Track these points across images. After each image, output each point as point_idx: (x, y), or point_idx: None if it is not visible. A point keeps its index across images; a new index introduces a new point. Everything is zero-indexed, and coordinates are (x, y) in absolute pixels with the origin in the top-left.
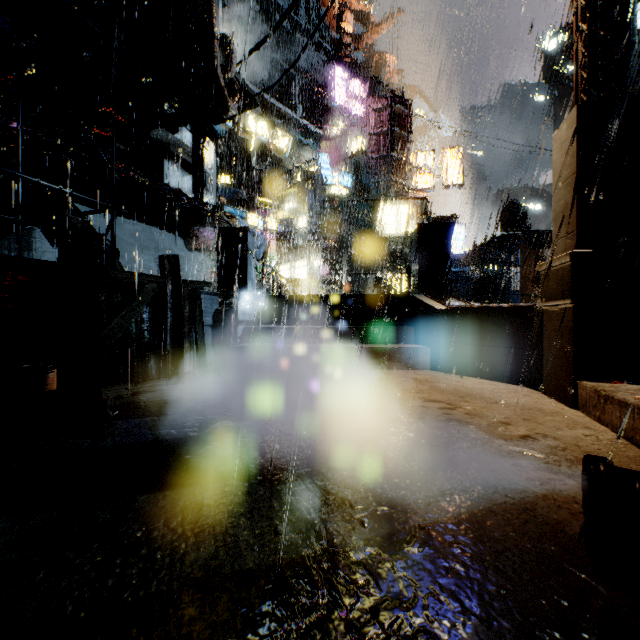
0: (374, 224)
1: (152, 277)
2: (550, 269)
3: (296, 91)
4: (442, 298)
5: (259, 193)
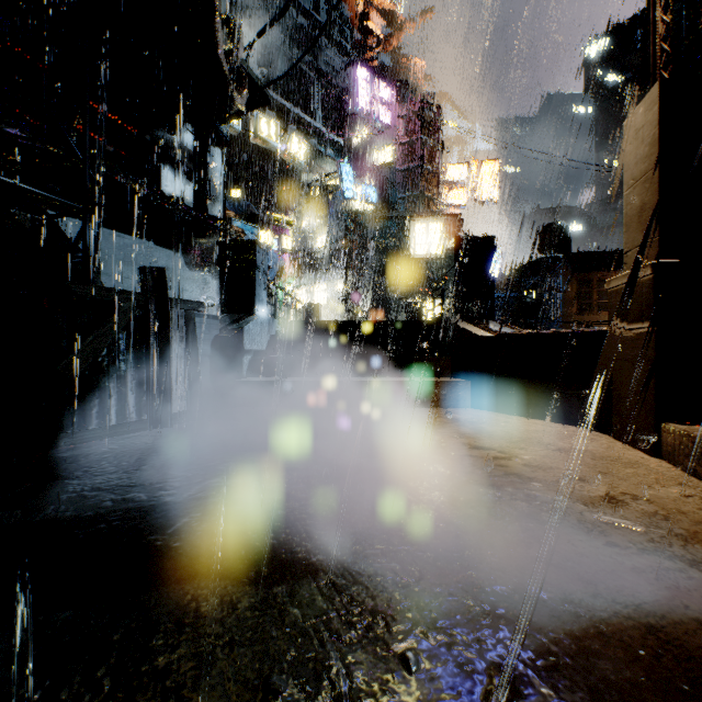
0: (402, 244)
1: (130, 294)
2: (622, 285)
3: (315, 96)
4: (484, 323)
5: (274, 209)
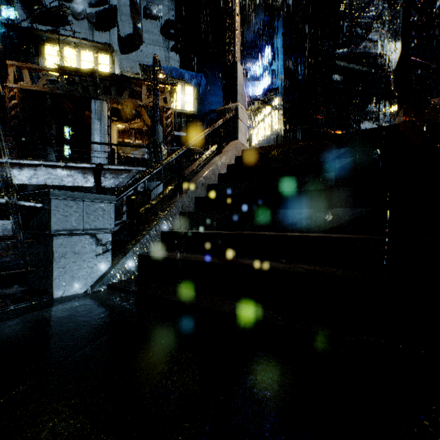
0: None
1: None
2: None
3: None
4: None
5: None
